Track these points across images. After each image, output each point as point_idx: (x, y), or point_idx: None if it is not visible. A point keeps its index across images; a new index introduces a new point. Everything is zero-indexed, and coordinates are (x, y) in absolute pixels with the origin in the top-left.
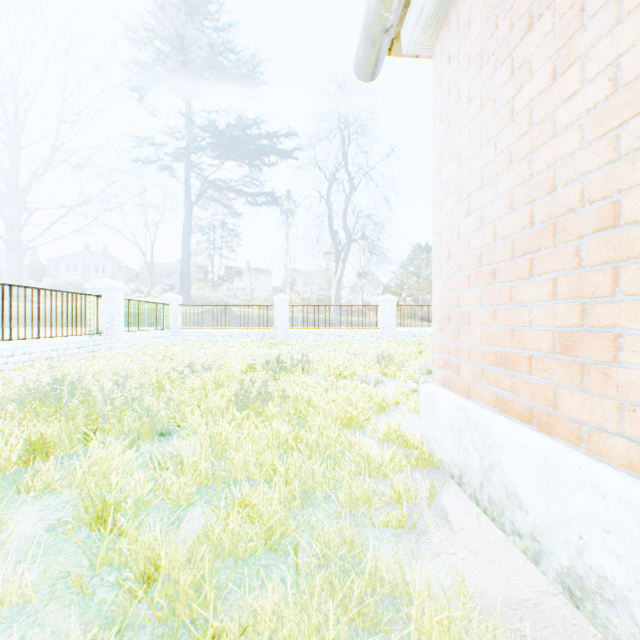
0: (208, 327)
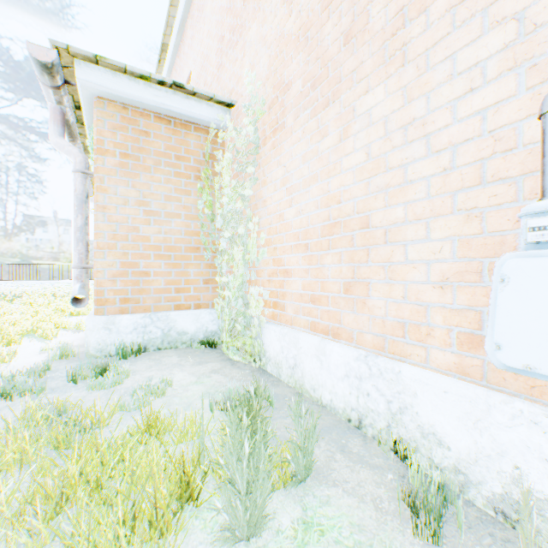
0: (9, 281)
